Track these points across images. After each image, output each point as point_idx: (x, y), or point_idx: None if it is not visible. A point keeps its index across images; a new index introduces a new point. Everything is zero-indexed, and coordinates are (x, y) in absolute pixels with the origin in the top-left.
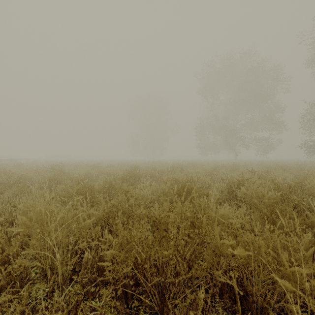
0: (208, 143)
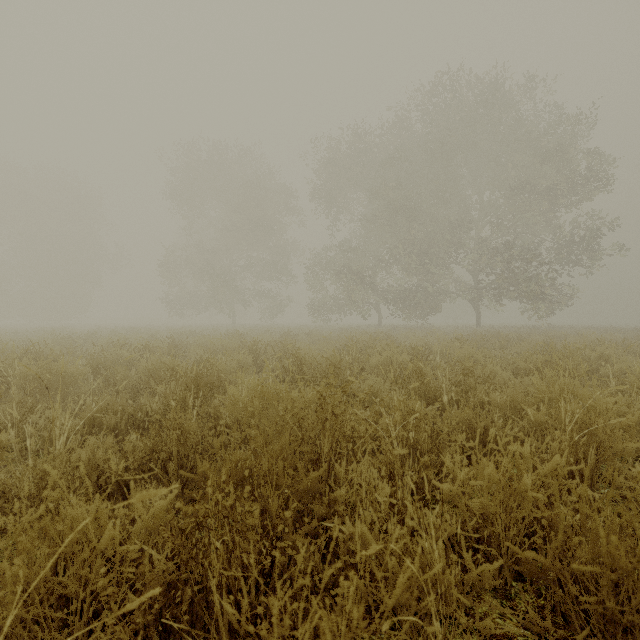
0: (185, 294)
